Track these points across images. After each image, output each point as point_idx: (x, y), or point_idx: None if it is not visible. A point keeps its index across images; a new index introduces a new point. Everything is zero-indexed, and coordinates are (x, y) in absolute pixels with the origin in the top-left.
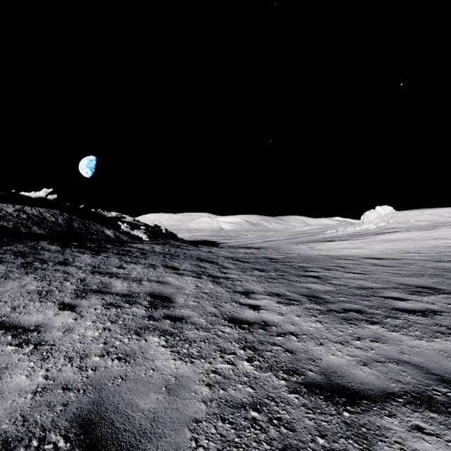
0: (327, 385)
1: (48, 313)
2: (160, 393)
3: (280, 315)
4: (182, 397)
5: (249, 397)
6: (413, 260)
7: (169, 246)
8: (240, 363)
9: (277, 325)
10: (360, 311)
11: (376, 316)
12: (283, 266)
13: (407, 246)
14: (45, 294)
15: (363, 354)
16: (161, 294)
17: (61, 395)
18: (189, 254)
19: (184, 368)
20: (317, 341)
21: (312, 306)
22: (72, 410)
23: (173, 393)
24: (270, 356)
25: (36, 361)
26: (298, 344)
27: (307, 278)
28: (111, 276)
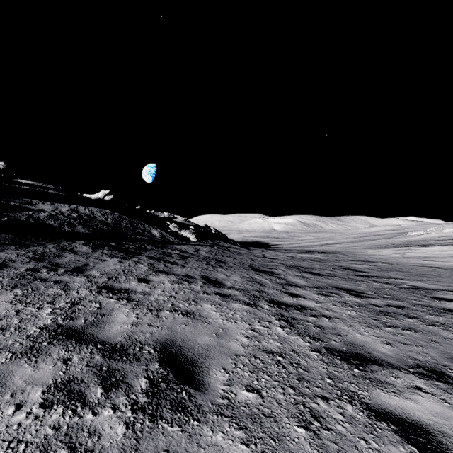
0: None
1: None
2: None
3: None
4: None
5: None
6: None
7: (217, 248)
8: None
9: None
10: None
11: None
12: (383, 284)
13: None
14: None
15: None
16: (183, 353)
17: None
18: (240, 259)
19: None
20: None
21: None
22: None
23: None
24: None
25: None
26: None
27: None
28: (121, 297)
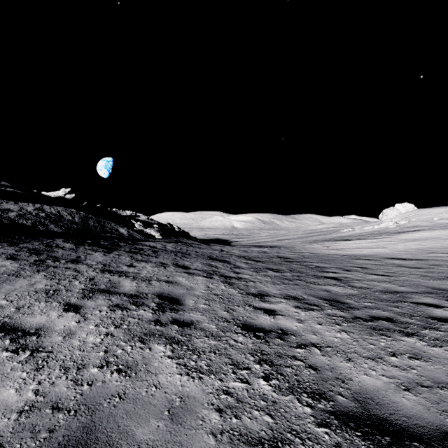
0: (363, 417)
1: (52, 315)
2: (161, 419)
3: (299, 322)
4: (187, 426)
5: (267, 430)
6: (442, 261)
7: (181, 244)
8: (256, 381)
9: (296, 334)
10: (391, 320)
11: (411, 326)
12: (298, 265)
13: (433, 245)
14: (52, 294)
15: (403, 374)
16: (170, 296)
17: (49, 417)
18: (201, 252)
19: (191, 386)
20: (344, 356)
21: (334, 312)
22: (57, 438)
23: (177, 420)
24: (290, 373)
25: (30, 372)
26: (322, 358)
27: (326, 280)
28: (121, 275)
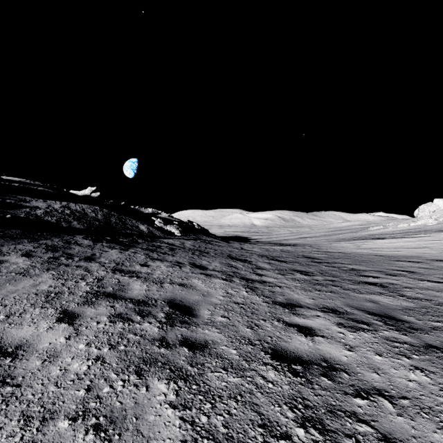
0: None
1: (41, 326)
2: None
3: (348, 349)
4: None
5: None
6: None
7: (200, 241)
8: None
9: (348, 369)
10: None
11: None
12: (330, 267)
13: None
14: (52, 297)
15: None
16: (183, 303)
17: None
18: (220, 250)
19: None
20: (436, 418)
21: (394, 335)
22: None
23: None
24: None
25: None
26: (400, 422)
27: (367, 286)
28: (132, 276)
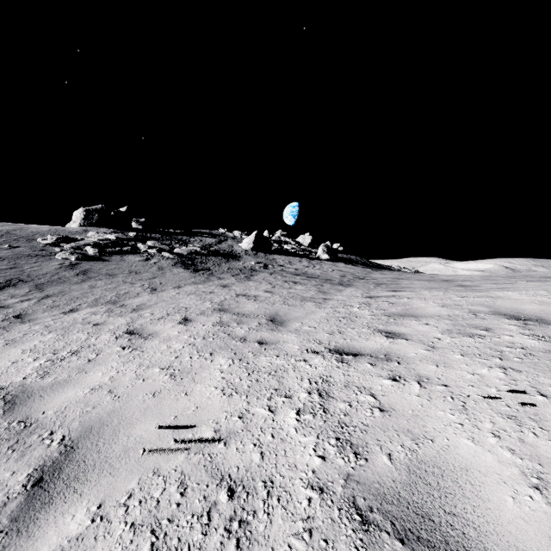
0: None
1: None
2: None
3: None
4: None
5: None
6: None
7: None
8: None
9: None
10: None
11: None
12: None
13: None
14: None
15: None
16: None
17: None
18: None
19: None
20: None
21: None
22: None
23: None
24: None
25: None
26: None
27: None
28: None
